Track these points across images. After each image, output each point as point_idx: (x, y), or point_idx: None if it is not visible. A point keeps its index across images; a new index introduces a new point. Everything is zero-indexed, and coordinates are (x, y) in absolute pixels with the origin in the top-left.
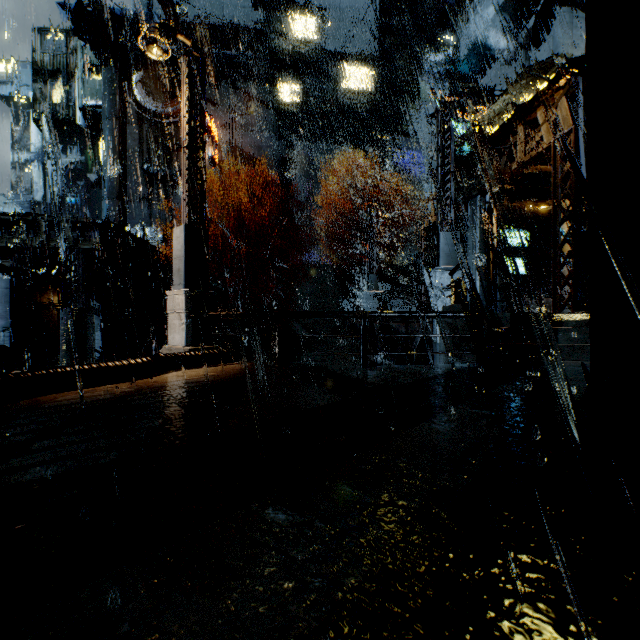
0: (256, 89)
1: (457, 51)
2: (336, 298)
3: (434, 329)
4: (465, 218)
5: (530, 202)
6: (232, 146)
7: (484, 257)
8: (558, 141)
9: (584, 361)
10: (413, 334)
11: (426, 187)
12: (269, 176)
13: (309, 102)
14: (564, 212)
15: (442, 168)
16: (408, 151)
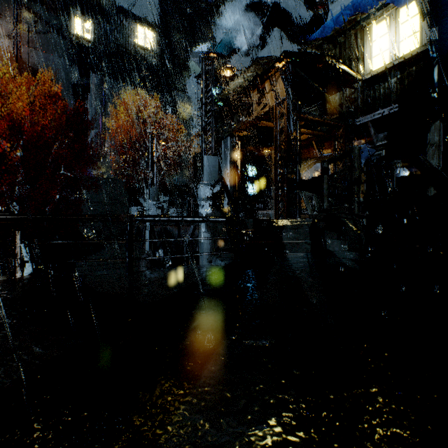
0: (46, 13)
1: (214, 40)
2: (124, 206)
3: (200, 231)
4: (220, 153)
5: (258, 148)
6: (17, 58)
7: (232, 180)
8: (278, 105)
9: (299, 253)
10: (184, 235)
11: (194, 131)
12: (60, 96)
13: (100, 42)
14: (281, 153)
15: (205, 106)
16: (182, 103)
